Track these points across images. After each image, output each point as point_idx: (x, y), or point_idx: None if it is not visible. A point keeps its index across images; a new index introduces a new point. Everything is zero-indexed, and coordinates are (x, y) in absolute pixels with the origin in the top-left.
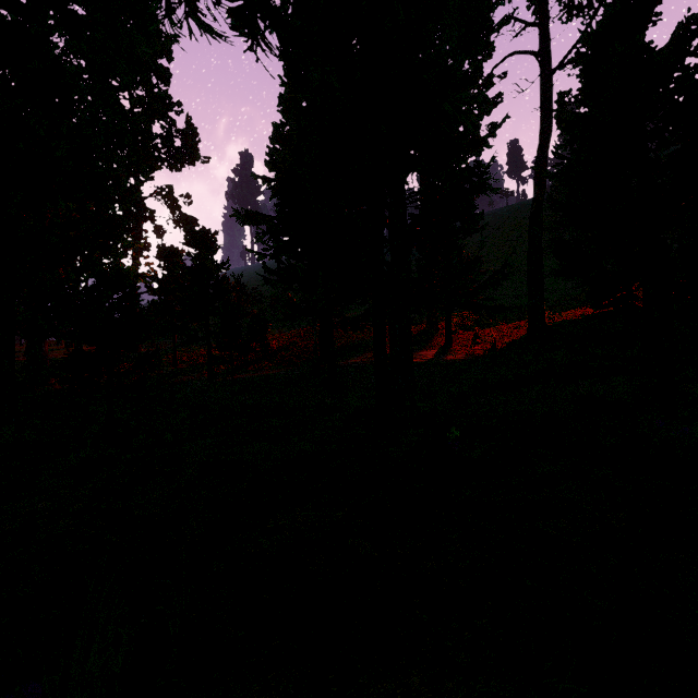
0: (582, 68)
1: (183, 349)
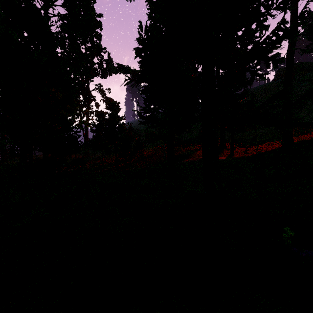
0: None
1: (106, 156)
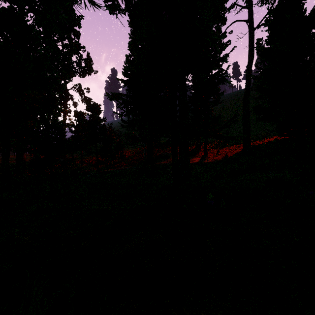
0: (269, 26)
1: (86, 157)
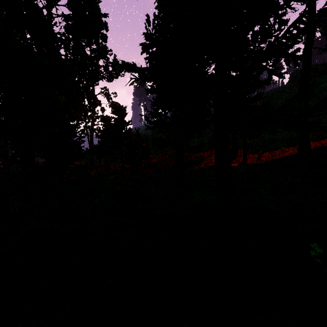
0: None
1: (112, 163)
